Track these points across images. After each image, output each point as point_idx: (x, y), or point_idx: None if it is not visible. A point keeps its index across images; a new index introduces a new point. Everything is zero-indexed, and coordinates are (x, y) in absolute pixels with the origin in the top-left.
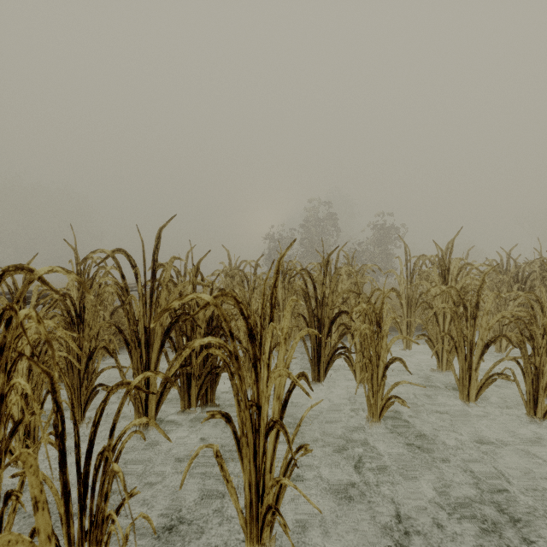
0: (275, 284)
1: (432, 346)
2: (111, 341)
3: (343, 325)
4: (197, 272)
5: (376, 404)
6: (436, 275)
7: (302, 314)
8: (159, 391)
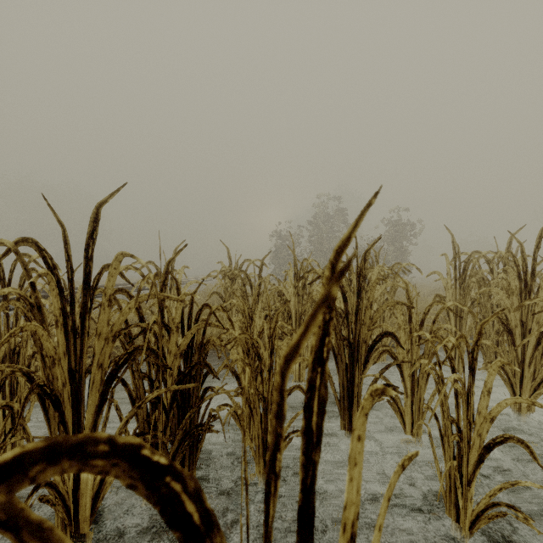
0: (321, 351)
1: (506, 378)
2: None
3: (386, 352)
4: (165, 277)
5: (466, 507)
6: (512, 279)
7: None
8: (97, 479)
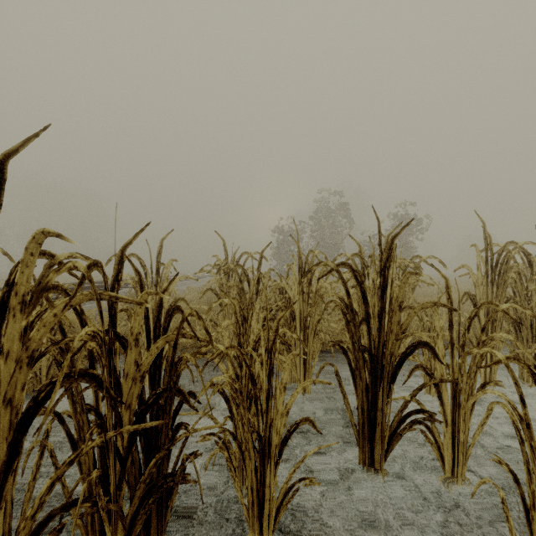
0: None
1: None
2: (51, 367)
3: (419, 368)
4: (118, 269)
5: None
6: None
7: (339, 345)
8: None
